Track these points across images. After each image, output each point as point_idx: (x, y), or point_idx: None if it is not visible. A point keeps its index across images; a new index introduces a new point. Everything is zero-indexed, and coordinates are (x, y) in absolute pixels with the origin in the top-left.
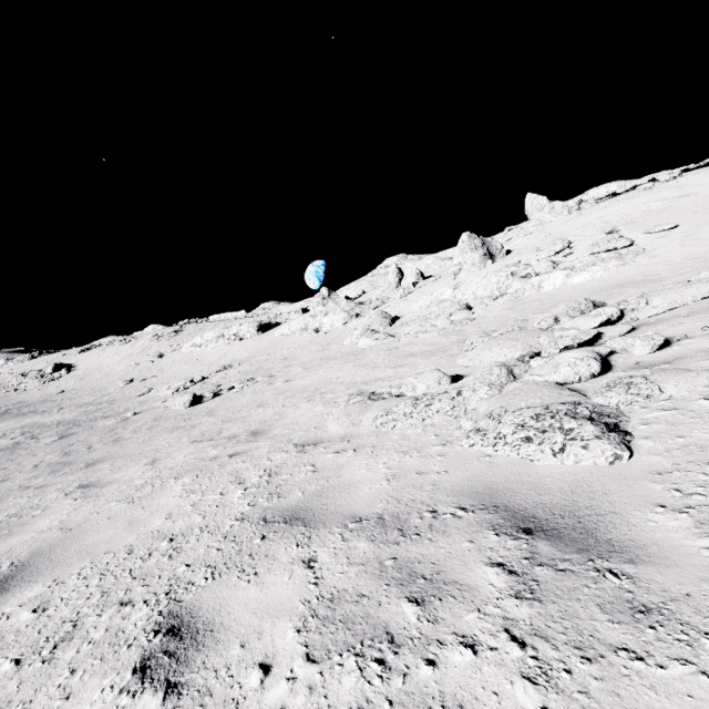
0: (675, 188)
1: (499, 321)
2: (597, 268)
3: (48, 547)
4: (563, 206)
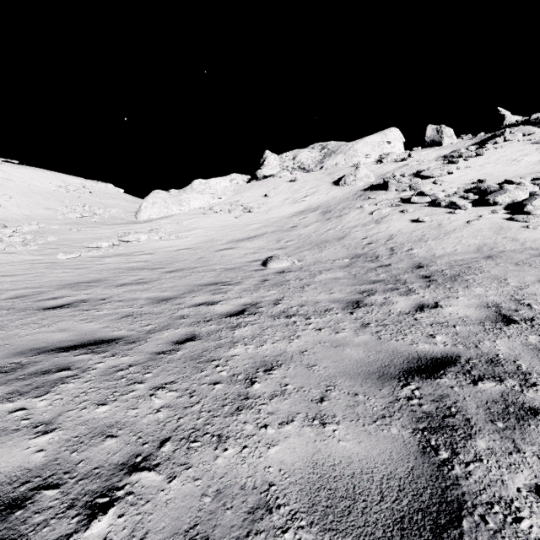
0: (2, 172)
1: None
2: None
3: None
4: None
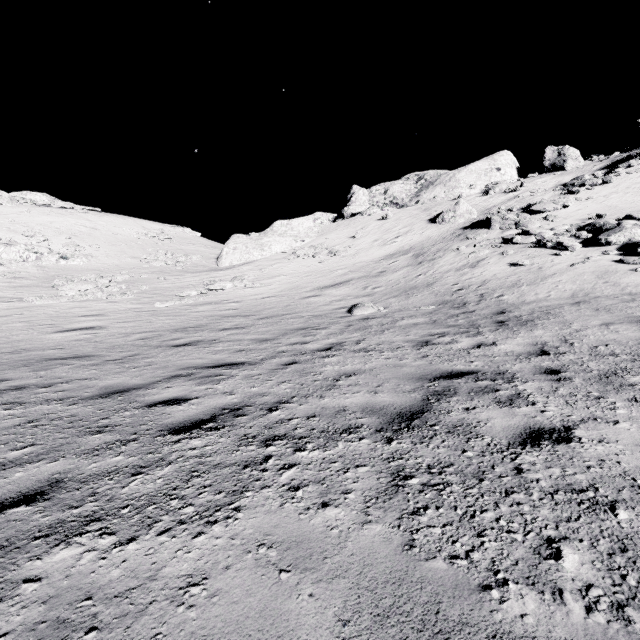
0: (88, 221)
1: (48, 276)
2: (81, 260)
3: (35, 317)
4: (10, 197)
